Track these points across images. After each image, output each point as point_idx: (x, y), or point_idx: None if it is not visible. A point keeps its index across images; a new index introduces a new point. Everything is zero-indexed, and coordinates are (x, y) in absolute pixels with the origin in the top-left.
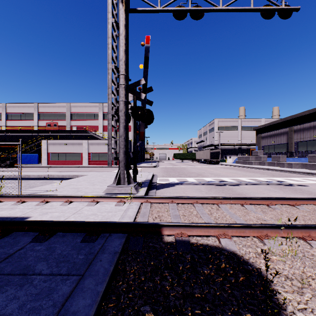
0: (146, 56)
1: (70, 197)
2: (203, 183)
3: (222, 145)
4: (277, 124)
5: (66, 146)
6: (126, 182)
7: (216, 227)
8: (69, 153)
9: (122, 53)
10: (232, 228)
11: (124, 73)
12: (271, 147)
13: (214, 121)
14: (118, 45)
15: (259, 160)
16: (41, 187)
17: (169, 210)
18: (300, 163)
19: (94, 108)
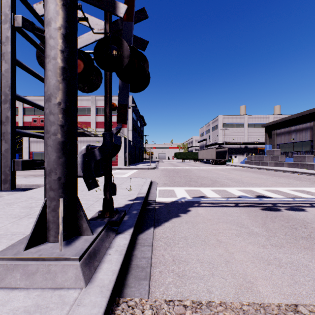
0: None
1: None
2: (235, 203)
3: (227, 144)
4: (290, 119)
5: None
6: (59, 240)
7: None
8: None
9: None
10: None
11: None
12: (289, 146)
13: (218, 117)
14: None
15: (276, 160)
16: None
17: None
18: None
19: (85, 102)
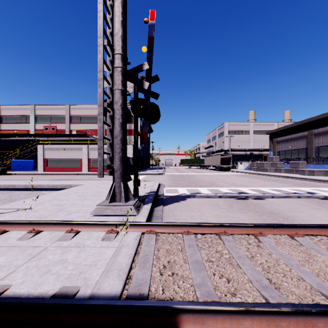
0: (150, 35)
1: (38, 224)
2: (219, 196)
3: (233, 151)
4: (292, 127)
5: (65, 151)
6: (123, 199)
7: (290, 314)
8: (68, 159)
9: (118, 25)
10: (324, 316)
11: (120, 52)
12: (288, 153)
13: (224, 124)
14: (113, 14)
15: (275, 166)
16: (15, 203)
17: (185, 248)
18: (324, 170)
19: (95, 110)
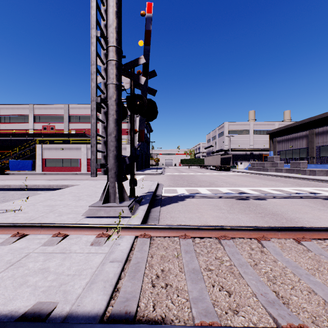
0: (147, 29)
1: (23, 227)
2: (219, 196)
3: (233, 151)
4: (293, 127)
5: (63, 151)
6: (117, 200)
7: None
8: (66, 159)
9: (112, 16)
10: None
11: (114, 45)
12: (289, 152)
13: (224, 124)
14: (107, 5)
15: (276, 166)
16: (5, 204)
17: (181, 254)
18: (325, 170)
19: None
